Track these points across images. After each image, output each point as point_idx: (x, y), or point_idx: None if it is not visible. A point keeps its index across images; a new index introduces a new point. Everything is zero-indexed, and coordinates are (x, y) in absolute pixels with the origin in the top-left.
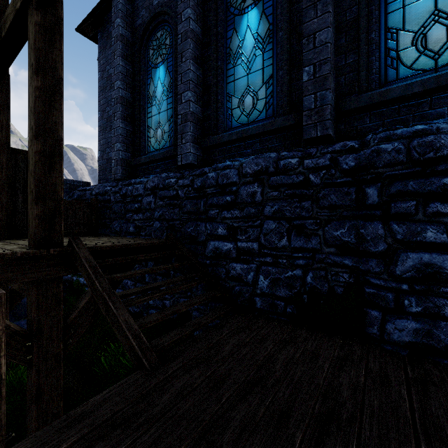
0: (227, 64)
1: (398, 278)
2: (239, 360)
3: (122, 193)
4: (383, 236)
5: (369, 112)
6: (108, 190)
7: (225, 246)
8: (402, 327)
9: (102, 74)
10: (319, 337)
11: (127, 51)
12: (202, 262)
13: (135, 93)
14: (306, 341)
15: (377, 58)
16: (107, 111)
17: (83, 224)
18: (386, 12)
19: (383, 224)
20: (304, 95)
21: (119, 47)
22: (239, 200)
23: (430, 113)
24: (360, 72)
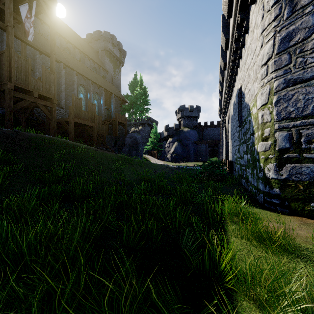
0: None
1: None
2: None
3: None
4: None
5: None
6: None
7: None
8: None
9: None
10: None
11: None
12: None
13: None
14: None
15: None
16: None
17: None
18: None
19: None
20: None
21: None
22: None
23: None
24: None
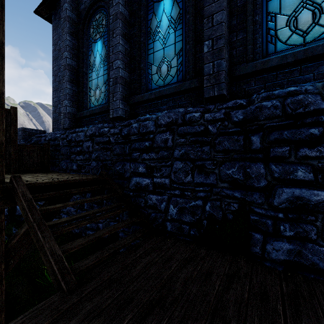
0: (148, 40)
1: (276, 208)
2: (146, 280)
3: (68, 139)
4: (264, 175)
5: (254, 77)
6: (58, 136)
7: (144, 181)
8: (278, 248)
9: (55, 47)
10: (214, 256)
11: (73, 29)
12: (127, 193)
13: (79, 62)
14: (204, 260)
15: (260, 35)
16: (59, 76)
17: (36, 163)
18: (267, 0)
19: (264, 165)
20: (204, 63)
21: (66, 26)
22: (155, 145)
23: (300, 78)
24: (247, 46)
